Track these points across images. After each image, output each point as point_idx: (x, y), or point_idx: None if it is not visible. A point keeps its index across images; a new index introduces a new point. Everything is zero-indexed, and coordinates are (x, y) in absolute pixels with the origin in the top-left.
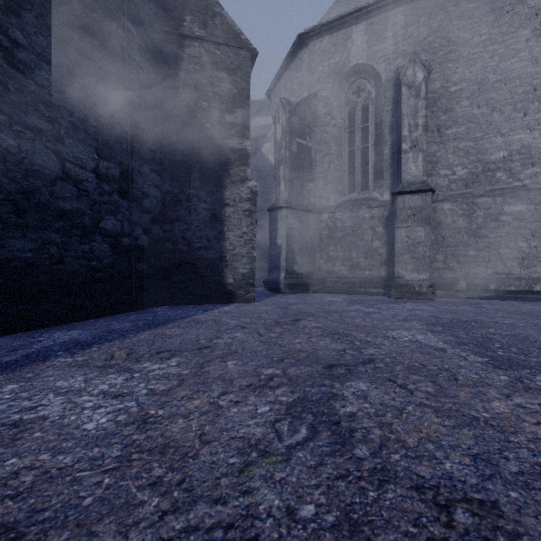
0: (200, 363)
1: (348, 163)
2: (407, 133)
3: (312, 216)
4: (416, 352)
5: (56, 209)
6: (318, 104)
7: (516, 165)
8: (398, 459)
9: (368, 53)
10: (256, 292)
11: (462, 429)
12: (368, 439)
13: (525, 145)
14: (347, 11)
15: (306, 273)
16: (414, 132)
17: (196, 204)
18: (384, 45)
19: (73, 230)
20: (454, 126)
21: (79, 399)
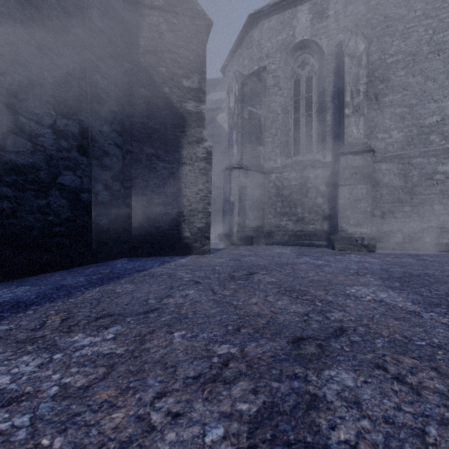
0: (142, 334)
1: (294, 129)
2: (349, 99)
3: (261, 176)
4: (389, 318)
5: (7, 162)
6: (267, 76)
7: None
8: None
9: (311, 30)
10: (212, 244)
11: None
12: None
13: None
14: None
15: (256, 227)
16: (356, 98)
17: (155, 162)
18: (326, 22)
19: (28, 184)
20: (390, 94)
21: None
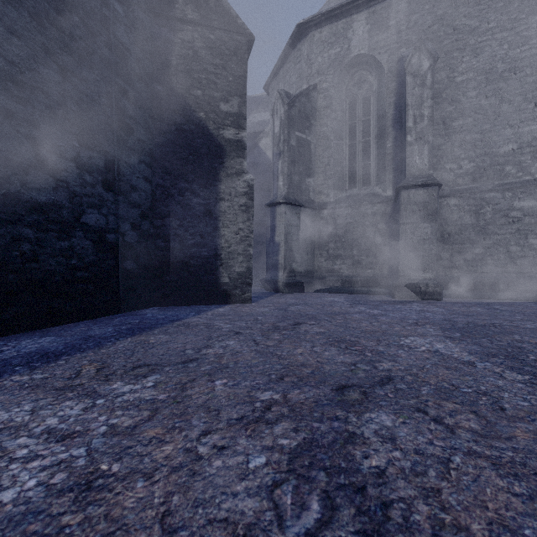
0: (182, 382)
1: (349, 158)
2: (411, 124)
3: (311, 213)
4: (440, 367)
5: (28, 201)
6: (317, 96)
7: (527, 158)
8: None
9: (369, 43)
10: (253, 292)
11: None
12: (413, 525)
13: (536, 137)
14: None
15: (305, 271)
16: (419, 123)
17: (189, 198)
18: (386, 34)
19: (50, 224)
20: (460, 118)
21: (13, 443)
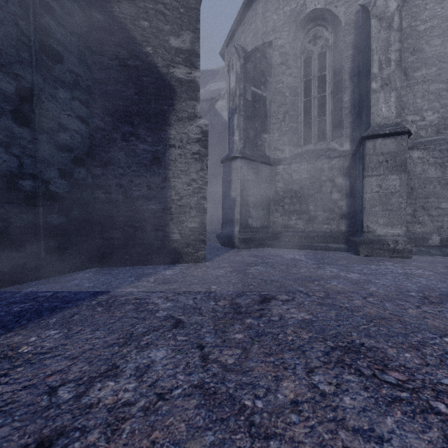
0: None
1: (304, 114)
2: (376, 70)
3: (267, 168)
4: None
5: None
6: (272, 53)
7: None
8: None
9: None
10: (209, 247)
11: None
12: None
13: None
14: None
15: (261, 227)
16: (386, 68)
17: (134, 144)
18: None
19: None
20: (423, 67)
21: None
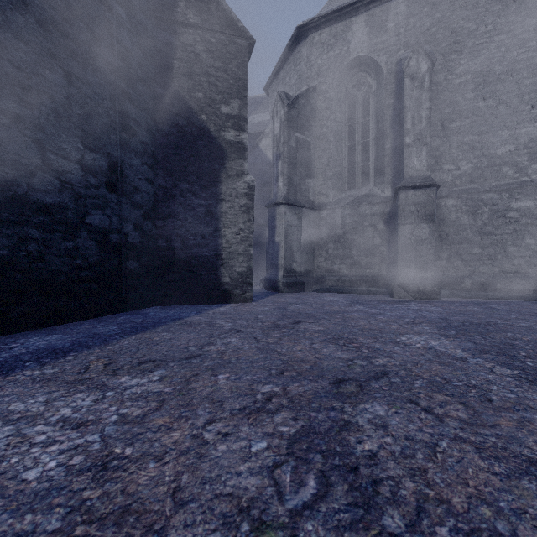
0: (187, 376)
1: (348, 159)
2: (410, 126)
3: (311, 213)
4: (434, 363)
5: (35, 202)
6: (317, 98)
7: (524, 159)
8: (447, 536)
9: (368, 45)
10: (254, 291)
11: (521, 480)
12: (400, 499)
13: (533, 139)
14: (347, 2)
15: (305, 271)
16: (418, 125)
17: (190, 199)
18: (385, 36)
19: (55, 225)
20: (458, 119)
21: (31, 430)
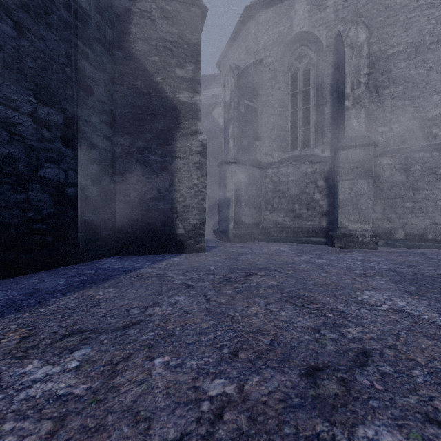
0: (114, 361)
1: (291, 123)
2: (349, 90)
3: (258, 171)
4: (418, 335)
5: None
6: (263, 69)
7: None
8: None
9: (309, 21)
10: (207, 241)
11: None
12: None
13: None
14: None
15: (253, 223)
16: (356, 89)
17: (147, 156)
18: (324, 13)
19: (4, 177)
20: (391, 86)
21: None
